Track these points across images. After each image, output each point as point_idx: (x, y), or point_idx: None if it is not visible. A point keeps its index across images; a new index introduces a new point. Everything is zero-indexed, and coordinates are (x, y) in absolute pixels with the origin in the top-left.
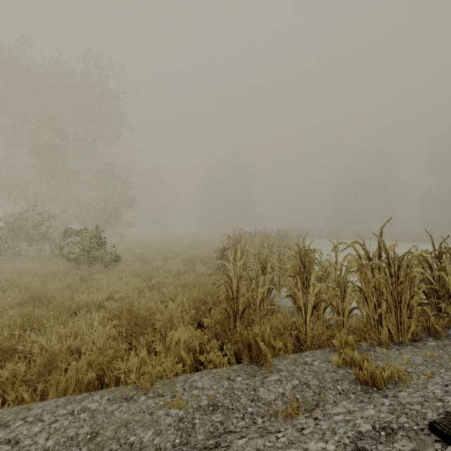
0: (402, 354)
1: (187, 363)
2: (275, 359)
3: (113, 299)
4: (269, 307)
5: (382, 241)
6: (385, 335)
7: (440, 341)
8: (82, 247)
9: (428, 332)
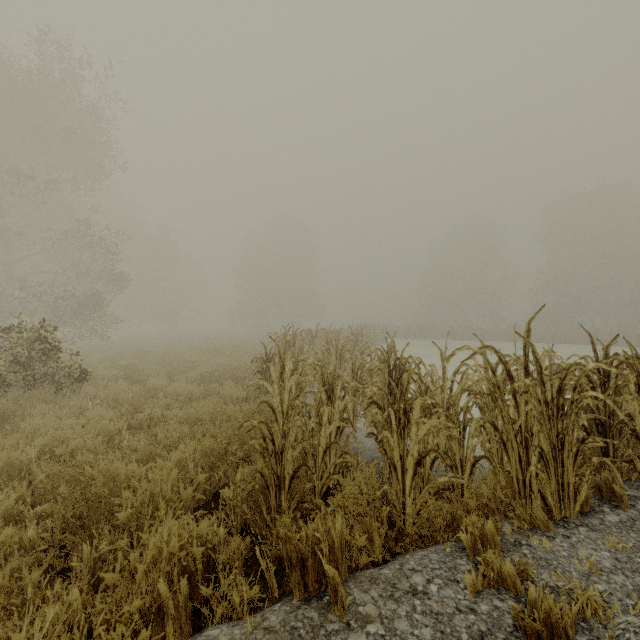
0: (576, 547)
1: (170, 614)
2: (355, 583)
3: (55, 455)
4: (340, 460)
5: (530, 344)
6: (541, 510)
7: (622, 512)
8: (13, 358)
9: (599, 495)
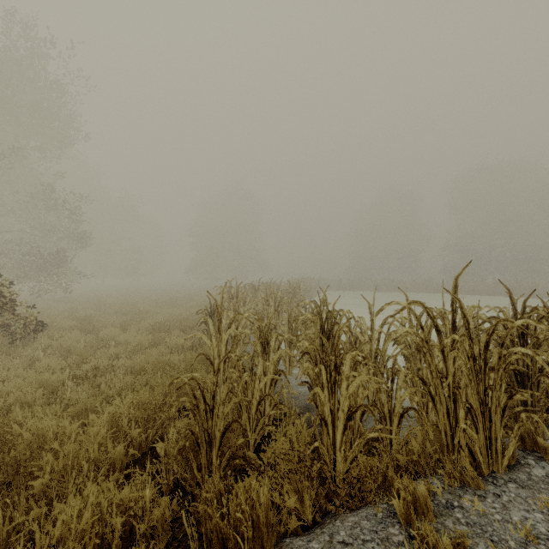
0: (508, 508)
1: None
2: None
3: None
4: (273, 412)
5: (457, 300)
6: (471, 467)
7: (546, 464)
8: None
9: (522, 446)
